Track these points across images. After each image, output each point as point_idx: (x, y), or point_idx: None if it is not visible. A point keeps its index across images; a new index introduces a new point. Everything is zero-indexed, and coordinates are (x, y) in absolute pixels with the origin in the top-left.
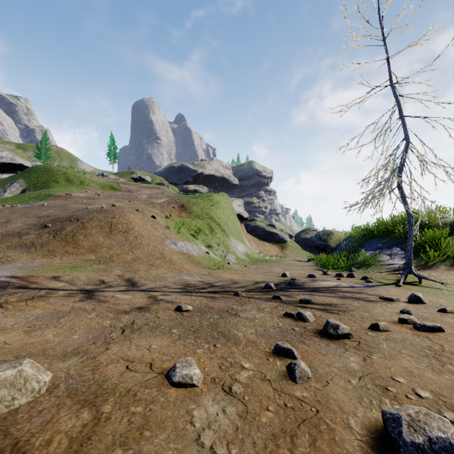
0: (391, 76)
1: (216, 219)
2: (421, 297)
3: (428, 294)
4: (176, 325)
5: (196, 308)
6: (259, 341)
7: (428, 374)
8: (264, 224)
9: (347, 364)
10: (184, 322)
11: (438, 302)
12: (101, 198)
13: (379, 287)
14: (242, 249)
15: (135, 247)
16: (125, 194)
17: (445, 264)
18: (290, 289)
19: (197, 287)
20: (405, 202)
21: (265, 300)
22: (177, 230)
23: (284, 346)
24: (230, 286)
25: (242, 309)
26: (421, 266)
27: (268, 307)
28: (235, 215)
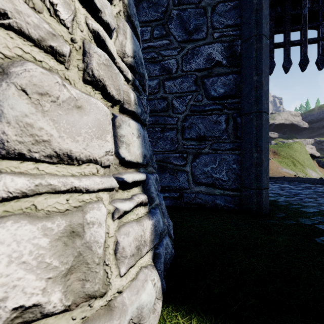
0: None
1: (295, 158)
2: None
3: None
4: None
5: None
6: None
7: None
8: None
9: None
10: None
11: None
12: None
13: None
14: (315, 175)
15: (269, 169)
16: None
17: None
18: None
19: None
20: None
21: None
22: (280, 164)
23: None
24: None
25: None
26: None
27: None
28: (308, 155)
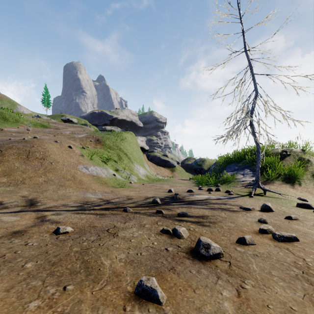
0: (245, 45)
1: (123, 150)
2: (271, 206)
3: (272, 202)
4: (38, 256)
5: (78, 229)
6: (125, 273)
7: (311, 311)
8: (160, 154)
9: (220, 306)
10: (52, 249)
11: (281, 209)
12: (30, 133)
13: (238, 198)
14: (143, 172)
15: (49, 171)
16: (53, 130)
17: (278, 180)
18: (172, 202)
19: (94, 204)
20: (255, 136)
21: (149, 215)
22: (90, 157)
23: (148, 285)
24: (124, 202)
25: (124, 227)
26: (264, 182)
27: (149, 223)
28: (139, 147)
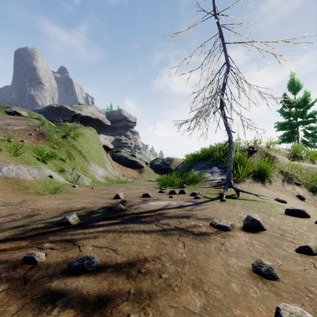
0: (215, 6)
1: (77, 147)
2: (261, 221)
3: (252, 208)
4: None
5: None
6: None
7: None
8: (128, 154)
9: None
10: None
11: (273, 223)
12: None
13: (207, 204)
14: (102, 173)
15: None
16: None
17: (248, 178)
18: (100, 220)
19: None
20: (226, 122)
21: None
22: (14, 153)
23: None
24: None
25: None
26: (234, 180)
27: None
28: (101, 146)
